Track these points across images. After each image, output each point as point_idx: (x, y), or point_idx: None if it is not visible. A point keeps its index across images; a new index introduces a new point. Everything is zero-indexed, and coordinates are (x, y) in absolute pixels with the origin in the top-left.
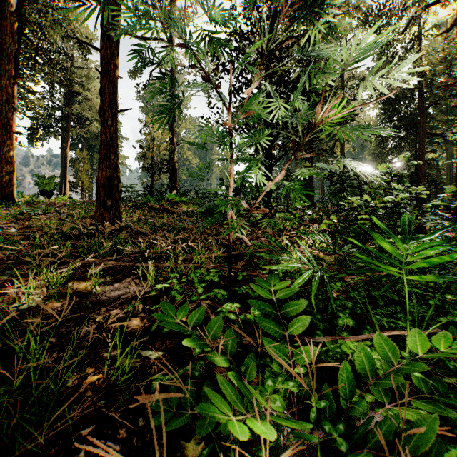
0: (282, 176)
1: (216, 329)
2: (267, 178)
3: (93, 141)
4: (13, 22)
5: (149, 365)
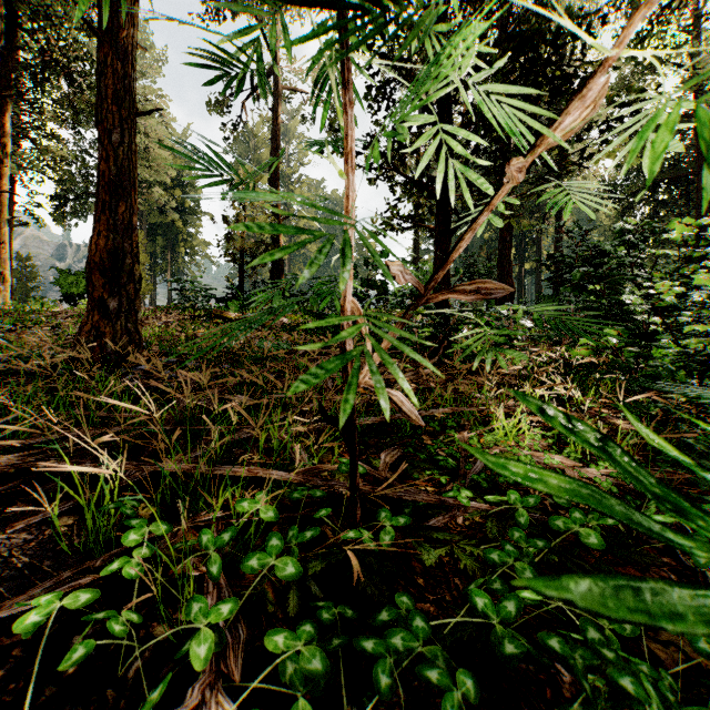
0: (590, 109)
1: None
2: (441, 256)
3: (155, 218)
4: None
5: None
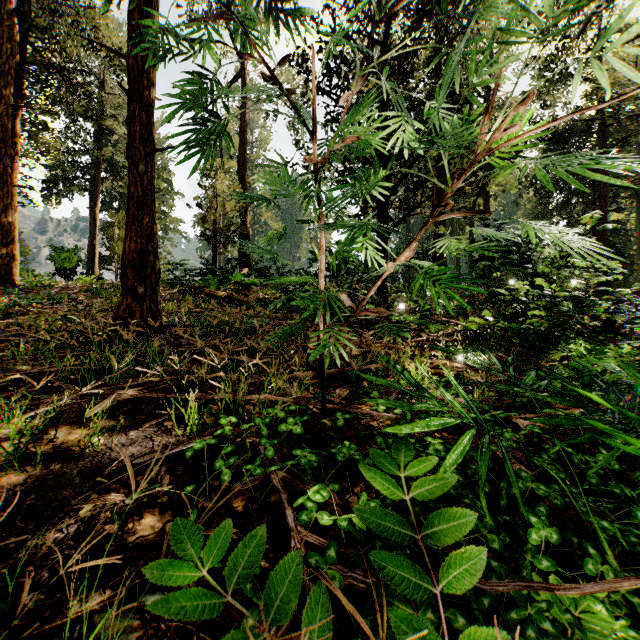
0: (414, 251)
1: (286, 589)
2: (381, 250)
3: None
4: (13, 26)
5: (157, 636)
